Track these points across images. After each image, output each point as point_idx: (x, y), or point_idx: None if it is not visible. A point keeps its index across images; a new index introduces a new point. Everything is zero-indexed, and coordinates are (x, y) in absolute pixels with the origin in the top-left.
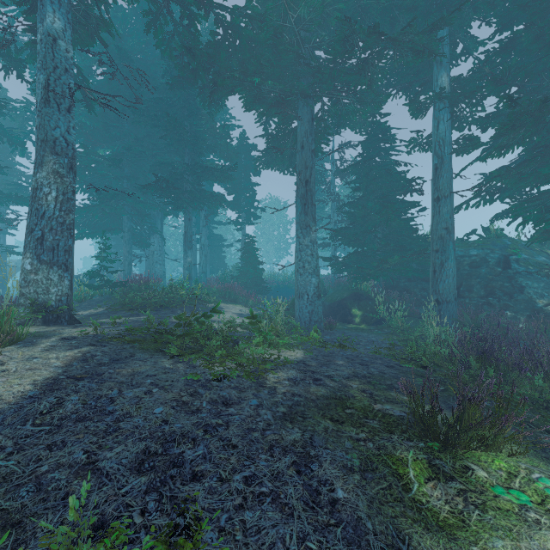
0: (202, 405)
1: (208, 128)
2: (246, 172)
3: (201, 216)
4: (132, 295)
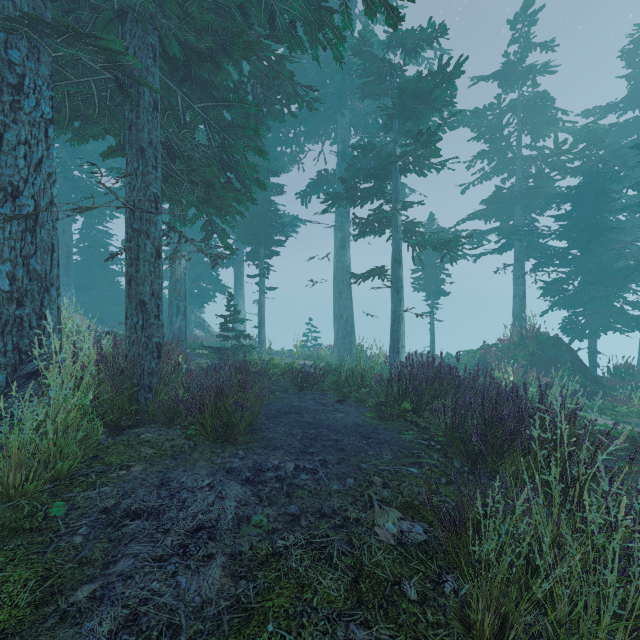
0: None
1: None
2: None
3: None
4: None
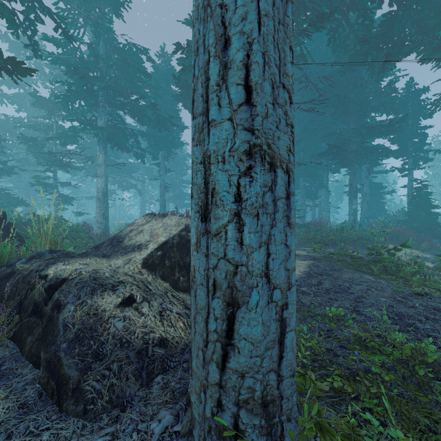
0: (415, 304)
1: (372, 92)
2: (413, 118)
3: (363, 169)
4: (314, 233)
